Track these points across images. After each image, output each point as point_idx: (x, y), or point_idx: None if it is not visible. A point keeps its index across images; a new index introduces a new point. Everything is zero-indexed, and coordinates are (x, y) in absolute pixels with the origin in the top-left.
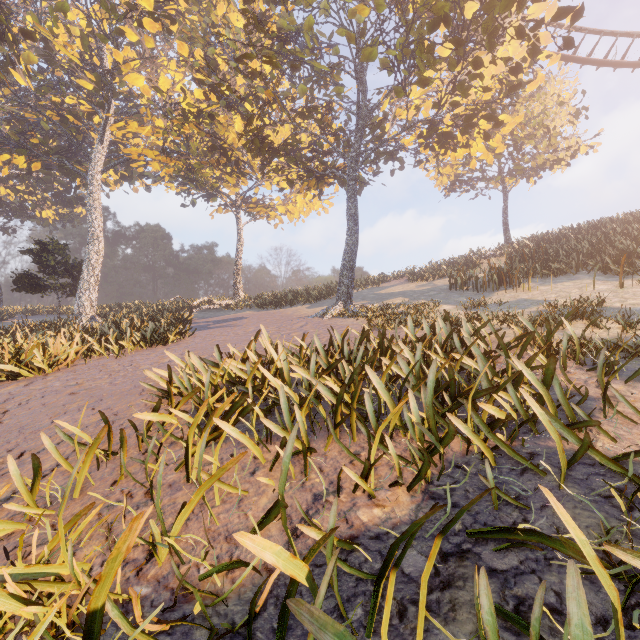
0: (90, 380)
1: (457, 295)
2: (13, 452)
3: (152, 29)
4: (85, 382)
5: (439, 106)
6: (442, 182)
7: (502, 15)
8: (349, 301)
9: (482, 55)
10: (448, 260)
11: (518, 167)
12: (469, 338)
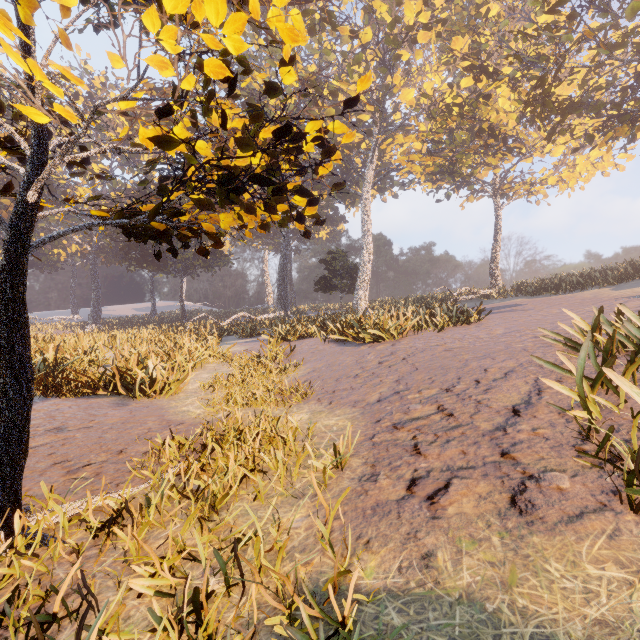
0: (446, 343)
1: None
2: (464, 379)
3: (424, 40)
4: (444, 344)
5: None
6: None
7: None
8: None
9: None
10: None
11: None
12: None
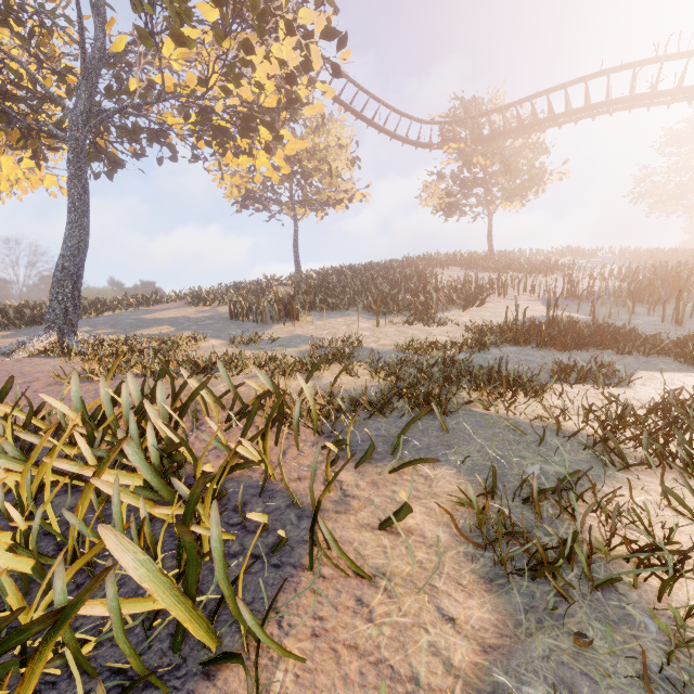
0: None
1: (235, 326)
2: None
3: None
4: None
5: (207, 85)
6: (232, 193)
7: (274, 4)
8: (70, 329)
9: (254, 41)
10: (238, 284)
11: (306, 197)
12: (158, 417)
